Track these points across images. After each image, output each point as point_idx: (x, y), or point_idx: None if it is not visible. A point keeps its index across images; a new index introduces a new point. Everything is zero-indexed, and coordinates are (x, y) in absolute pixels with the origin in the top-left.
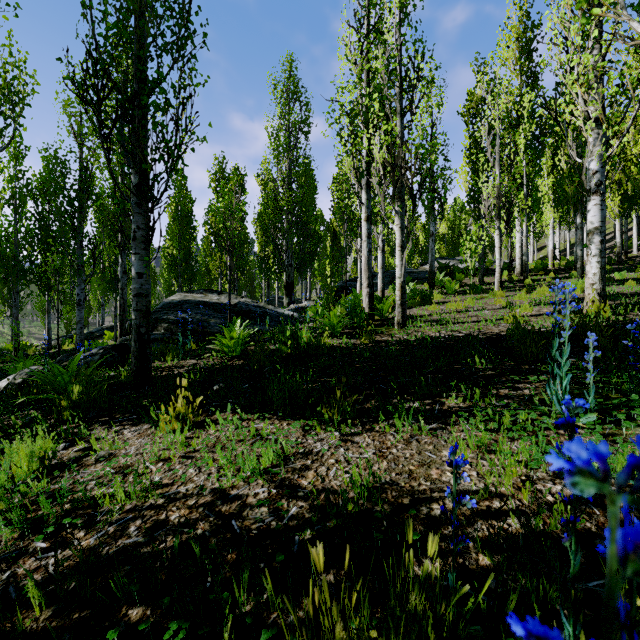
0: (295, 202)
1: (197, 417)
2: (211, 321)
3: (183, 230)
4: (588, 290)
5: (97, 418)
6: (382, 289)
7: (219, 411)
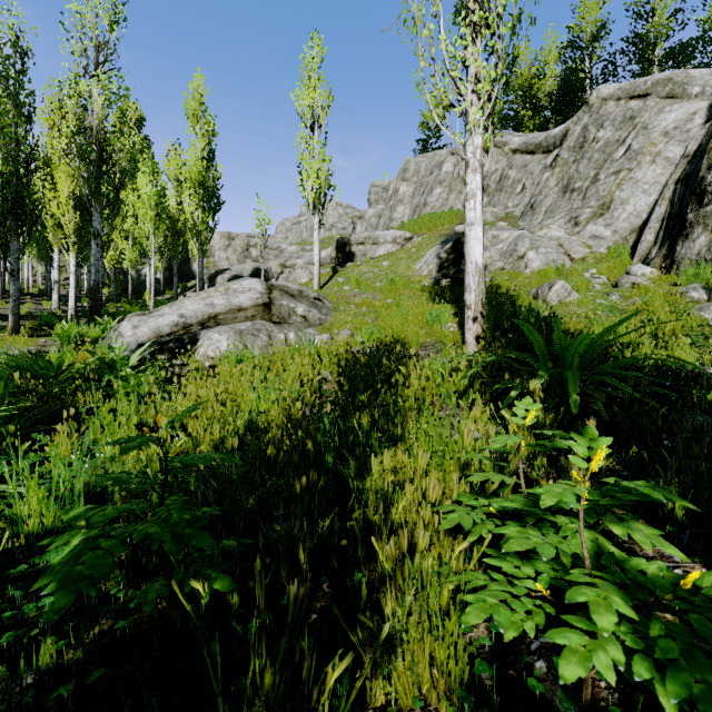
0: None
1: None
2: None
3: None
4: (54, 304)
5: None
6: None
7: None
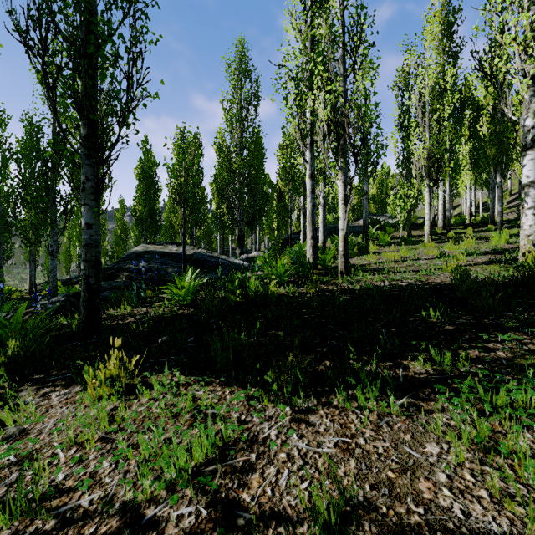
0: (246, 165)
1: (132, 379)
2: (168, 270)
3: (148, 189)
4: (524, 241)
5: (32, 375)
6: (323, 241)
7: (158, 371)
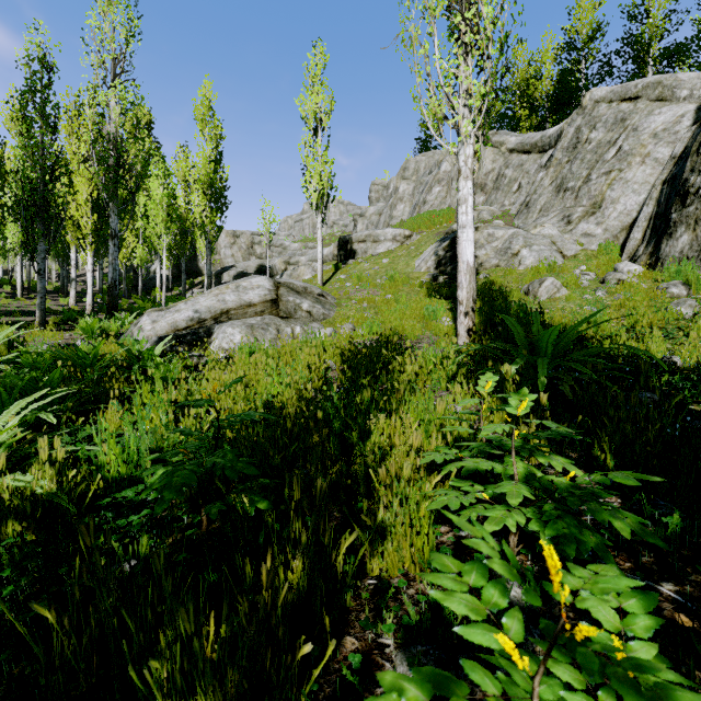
0: None
1: None
2: None
3: None
4: (72, 300)
5: None
6: None
7: None
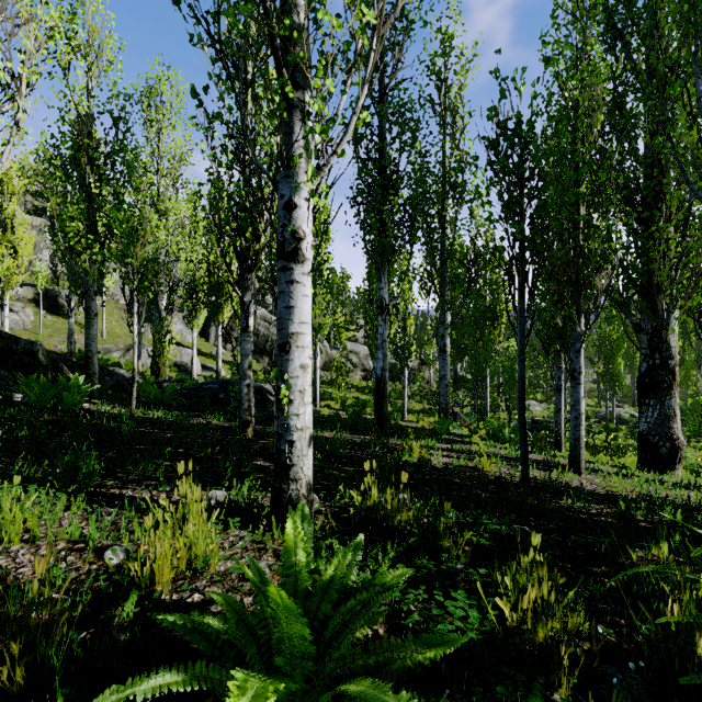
0: None
1: None
2: None
3: None
4: None
5: None
6: None
7: None
